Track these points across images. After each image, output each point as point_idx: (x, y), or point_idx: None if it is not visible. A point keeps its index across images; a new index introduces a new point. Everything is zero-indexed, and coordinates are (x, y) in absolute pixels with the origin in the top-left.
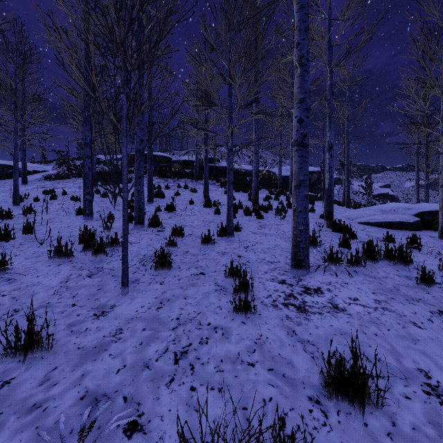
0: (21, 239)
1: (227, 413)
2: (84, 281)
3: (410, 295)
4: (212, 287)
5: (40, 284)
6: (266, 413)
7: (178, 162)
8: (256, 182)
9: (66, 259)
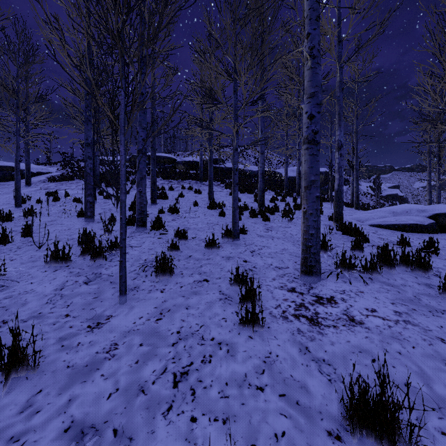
0: (19, 242)
1: None
2: (80, 288)
3: (432, 305)
4: (216, 296)
5: (33, 292)
6: None
7: (182, 163)
8: (262, 183)
9: (63, 264)
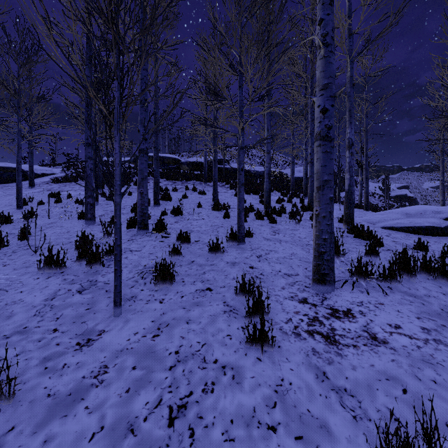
0: (15, 246)
1: None
2: (73, 298)
3: None
4: (220, 308)
5: (21, 302)
6: None
7: (186, 163)
8: (268, 183)
9: (57, 271)
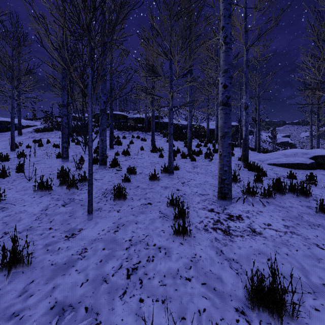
0: (14, 176)
1: (169, 323)
2: (59, 209)
3: (311, 221)
4: (157, 214)
5: (26, 212)
6: (201, 323)
7: (132, 119)
8: (190, 133)
9: (46, 192)
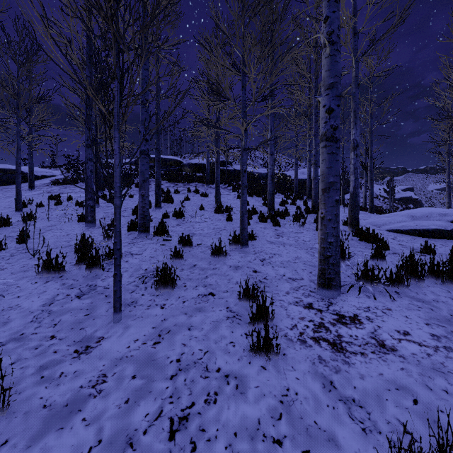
0: (13, 249)
1: None
2: (72, 303)
3: None
4: (223, 313)
5: (18, 308)
6: None
7: (188, 165)
8: (272, 185)
9: (56, 275)
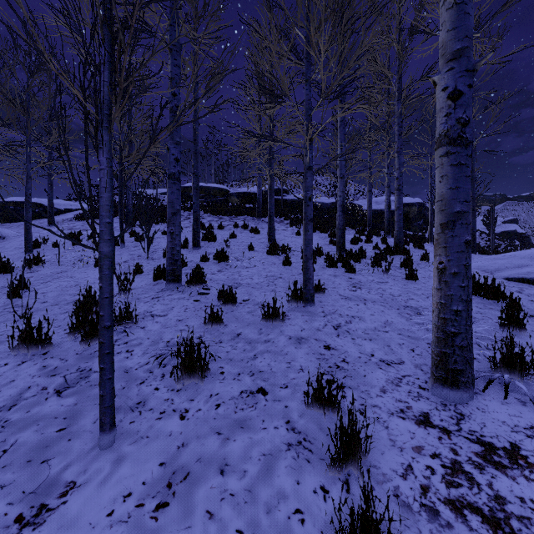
0: None
1: None
2: (44, 405)
3: None
4: (280, 435)
5: None
6: None
7: (236, 195)
8: (342, 218)
9: (39, 350)
